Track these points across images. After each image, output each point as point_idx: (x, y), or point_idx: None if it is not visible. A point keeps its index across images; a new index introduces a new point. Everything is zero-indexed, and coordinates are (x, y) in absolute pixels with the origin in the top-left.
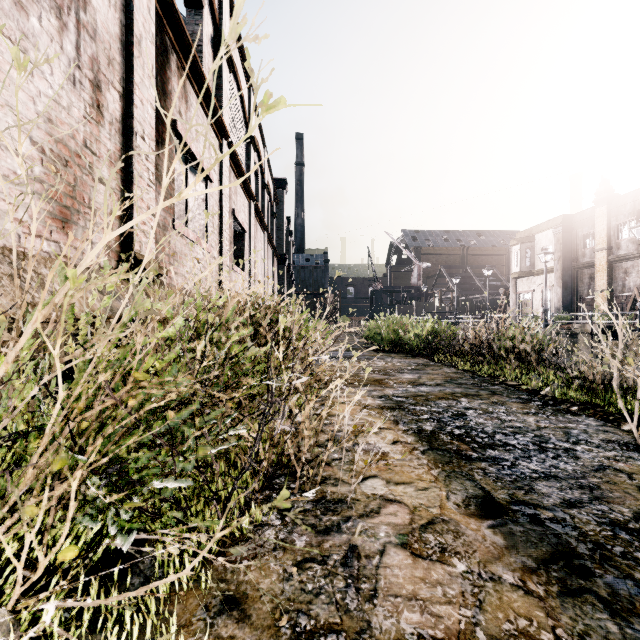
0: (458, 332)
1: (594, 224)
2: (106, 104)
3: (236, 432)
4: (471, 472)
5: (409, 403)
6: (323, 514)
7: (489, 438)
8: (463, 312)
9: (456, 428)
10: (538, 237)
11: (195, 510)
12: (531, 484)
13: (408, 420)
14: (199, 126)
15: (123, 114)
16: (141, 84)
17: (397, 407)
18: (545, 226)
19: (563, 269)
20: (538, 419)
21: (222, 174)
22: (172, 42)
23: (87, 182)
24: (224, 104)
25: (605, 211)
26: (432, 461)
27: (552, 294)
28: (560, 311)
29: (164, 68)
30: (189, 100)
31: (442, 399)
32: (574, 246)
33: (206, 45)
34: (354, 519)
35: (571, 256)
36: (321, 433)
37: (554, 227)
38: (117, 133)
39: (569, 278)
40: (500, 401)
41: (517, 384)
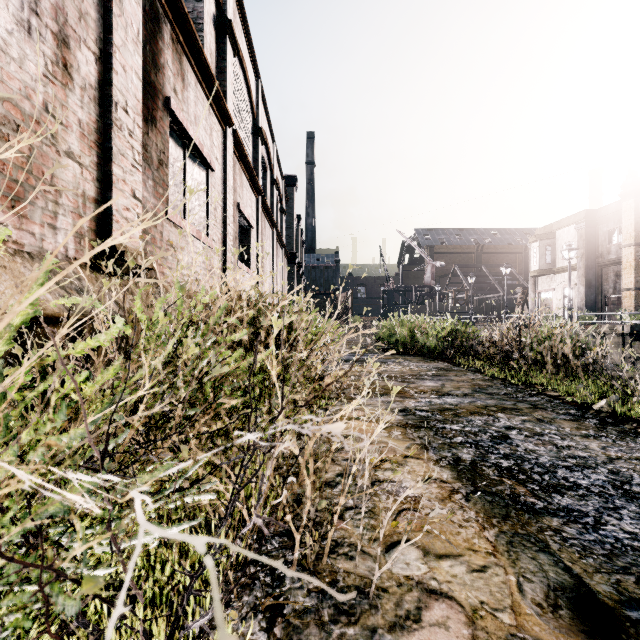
0: (482, 333)
1: (620, 219)
2: (76, 65)
3: (195, 498)
4: (542, 536)
5: (436, 419)
6: (332, 621)
7: (550, 475)
8: (478, 312)
9: (502, 458)
10: (559, 233)
11: (130, 622)
12: (639, 563)
13: (439, 444)
14: (198, 109)
15: (100, 80)
16: (123, 48)
17: (422, 425)
18: (567, 222)
19: (586, 266)
20: (604, 445)
21: (225, 164)
22: (165, 10)
23: (49, 154)
24: (228, 89)
25: (633, 205)
26: (482, 514)
27: (574, 293)
28: (583, 311)
29: (155, 37)
30: (186, 79)
31: (475, 414)
32: (598, 242)
33: (208, 24)
34: (381, 635)
35: (595, 253)
36: (331, 463)
37: (576, 223)
38: (92, 101)
39: (593, 276)
40: (546, 418)
41: (559, 395)
